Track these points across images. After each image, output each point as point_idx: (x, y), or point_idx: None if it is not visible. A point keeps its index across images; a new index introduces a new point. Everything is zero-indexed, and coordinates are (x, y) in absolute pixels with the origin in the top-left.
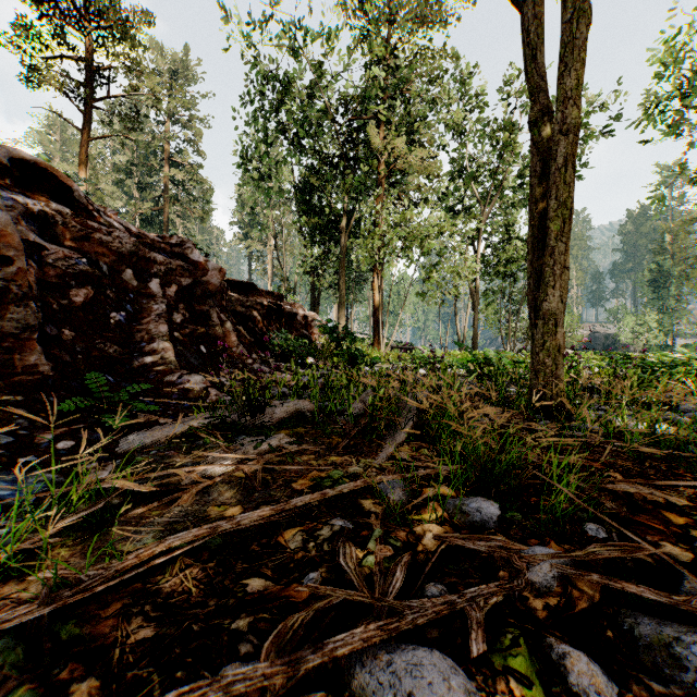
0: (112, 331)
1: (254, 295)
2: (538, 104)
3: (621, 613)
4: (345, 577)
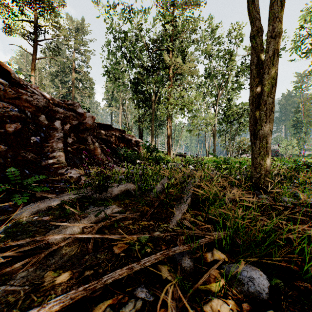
0: (31, 146)
1: (111, 130)
2: (254, 27)
3: None
4: None
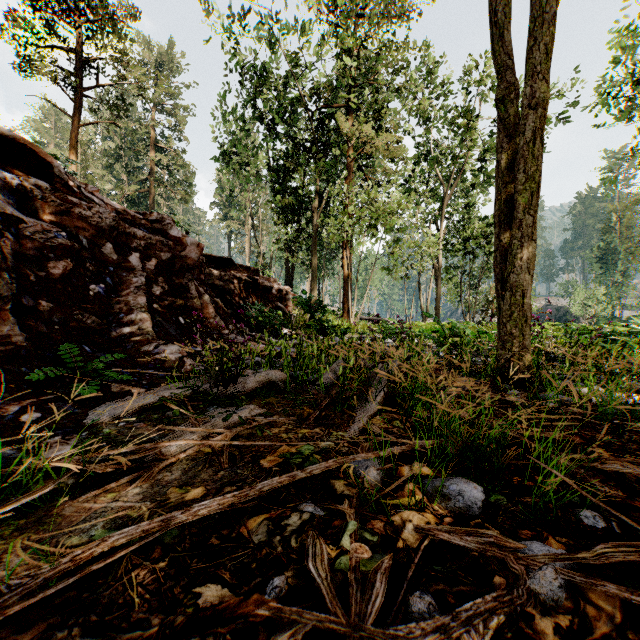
0: (91, 303)
1: (231, 270)
2: (504, 82)
3: None
4: (315, 585)
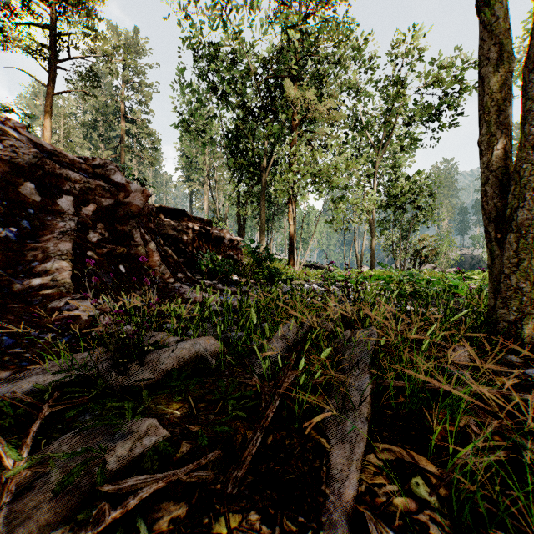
0: None
1: (185, 221)
2: None
3: None
4: None
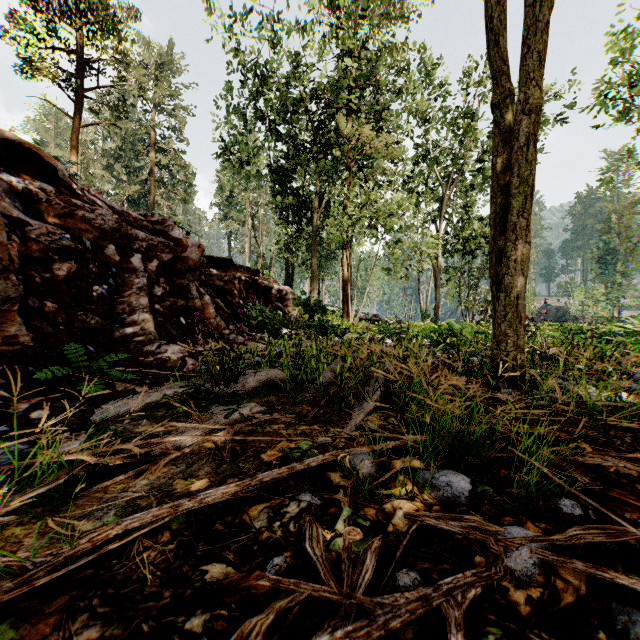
0: (94, 303)
1: (232, 270)
2: (499, 87)
3: (611, 608)
4: (311, 563)
